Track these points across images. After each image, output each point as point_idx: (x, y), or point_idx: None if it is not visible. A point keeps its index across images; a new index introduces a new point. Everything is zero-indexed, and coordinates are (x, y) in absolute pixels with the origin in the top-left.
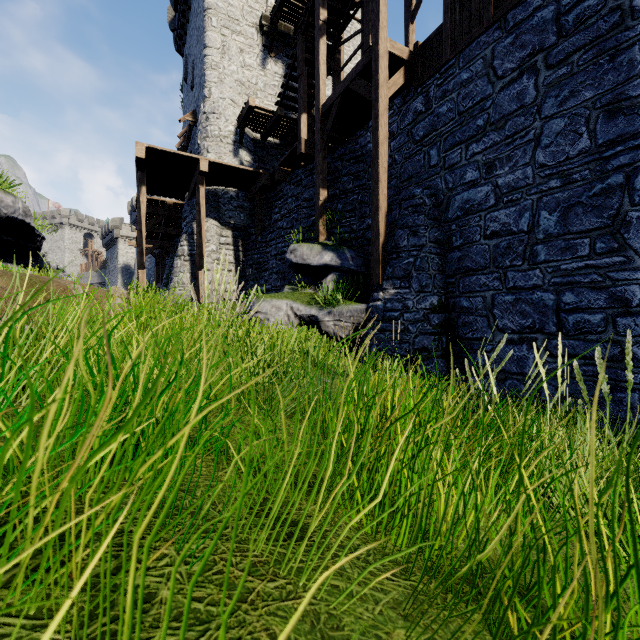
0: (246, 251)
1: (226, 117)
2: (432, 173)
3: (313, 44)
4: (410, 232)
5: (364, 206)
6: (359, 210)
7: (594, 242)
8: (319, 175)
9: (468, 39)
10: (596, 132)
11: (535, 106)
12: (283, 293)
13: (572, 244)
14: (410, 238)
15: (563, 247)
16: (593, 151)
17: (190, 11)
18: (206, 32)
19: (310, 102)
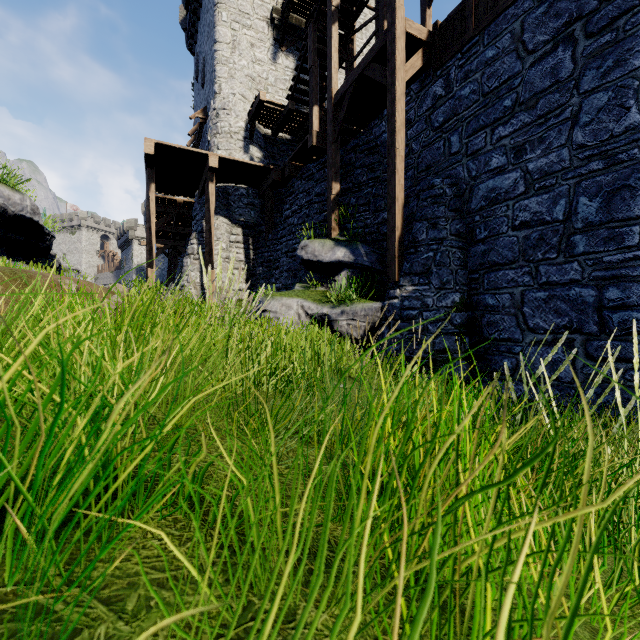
0: (256, 249)
1: (236, 113)
2: (453, 161)
3: (325, 34)
4: (429, 225)
5: (379, 199)
6: (373, 204)
7: None
8: (331, 168)
9: (494, 13)
10: None
11: (572, 80)
12: (294, 291)
13: (617, 233)
14: (429, 231)
15: (606, 237)
16: None
17: (201, 8)
18: (216, 27)
19: (322, 95)
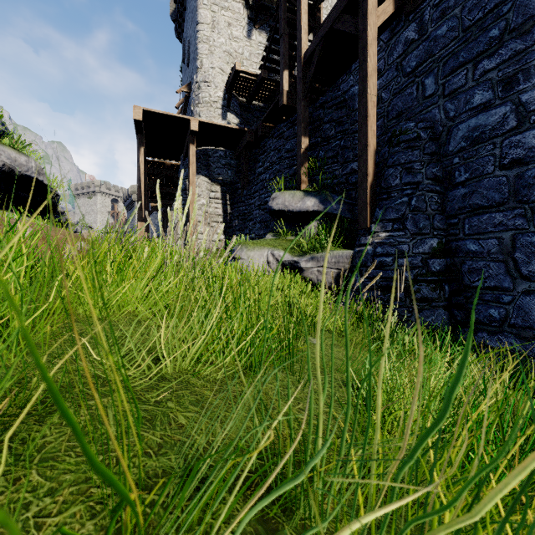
0: (233, 204)
1: (215, 84)
2: (427, 104)
3: (294, 4)
4: (403, 169)
5: (347, 151)
6: (342, 155)
7: None
8: (301, 123)
9: None
10: None
11: None
12: (265, 240)
13: None
14: (403, 176)
15: None
16: None
17: None
18: (198, 10)
19: (291, 63)
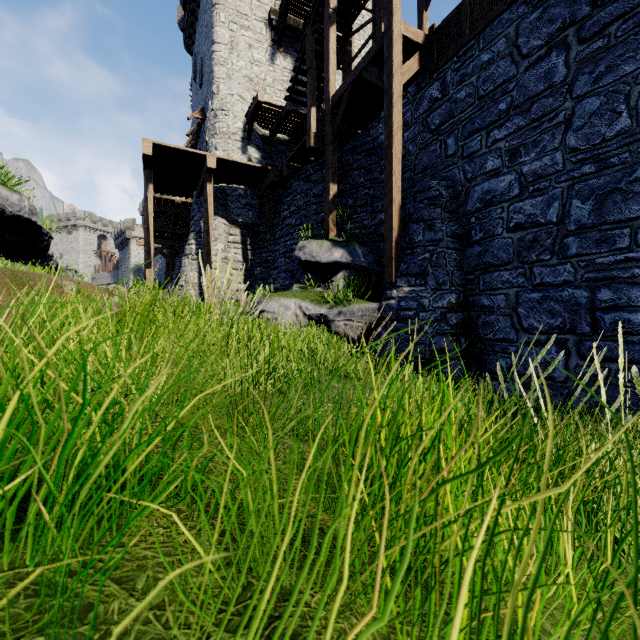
0: (254, 249)
1: (234, 113)
2: (449, 163)
3: (323, 35)
4: (426, 226)
5: (376, 200)
6: (371, 205)
7: (635, 232)
8: (329, 169)
9: (489, 17)
10: (638, 110)
11: (565, 85)
12: (291, 292)
13: (609, 235)
14: (426, 232)
15: (598, 239)
16: (634, 131)
17: (199, 9)
18: (214, 28)
19: (320, 96)
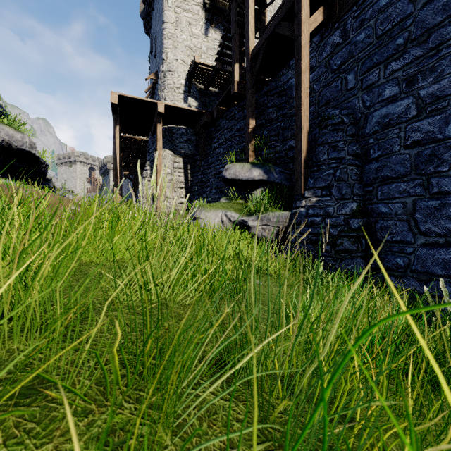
0: (193, 173)
1: (178, 73)
2: (349, 95)
3: (244, 9)
4: (330, 147)
5: (286, 131)
6: (282, 134)
7: None
8: (249, 108)
9: None
10: None
11: None
12: (220, 203)
13: None
14: (330, 152)
15: None
16: None
17: (154, 1)
18: (164, 11)
19: (241, 57)
